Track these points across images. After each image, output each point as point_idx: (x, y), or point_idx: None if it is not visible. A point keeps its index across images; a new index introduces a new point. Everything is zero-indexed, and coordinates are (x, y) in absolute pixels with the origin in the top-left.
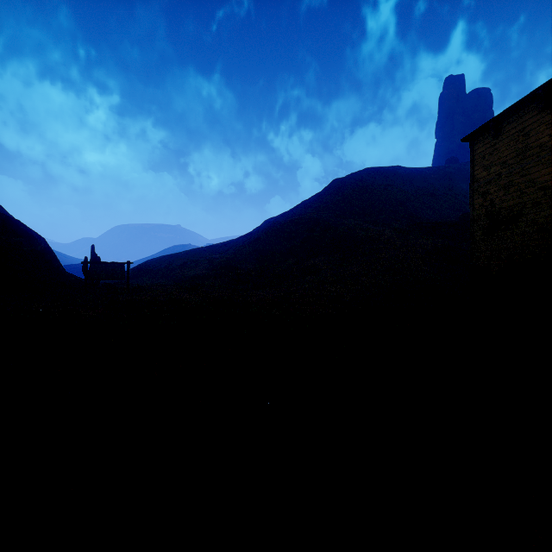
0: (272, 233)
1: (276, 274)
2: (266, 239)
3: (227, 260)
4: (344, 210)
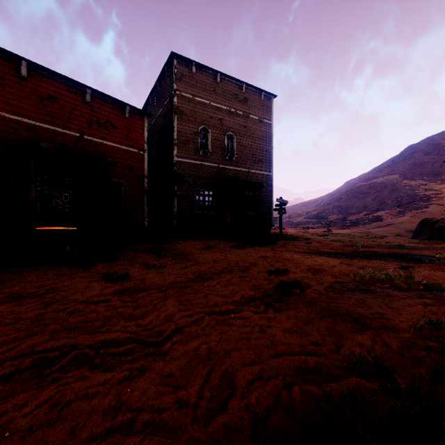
0: (351, 194)
1: (352, 221)
2: (346, 198)
3: (318, 213)
4: (414, 172)
